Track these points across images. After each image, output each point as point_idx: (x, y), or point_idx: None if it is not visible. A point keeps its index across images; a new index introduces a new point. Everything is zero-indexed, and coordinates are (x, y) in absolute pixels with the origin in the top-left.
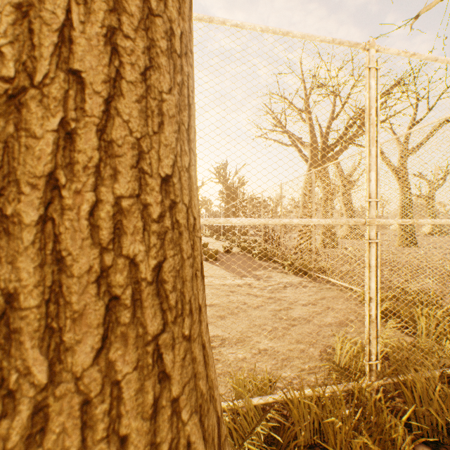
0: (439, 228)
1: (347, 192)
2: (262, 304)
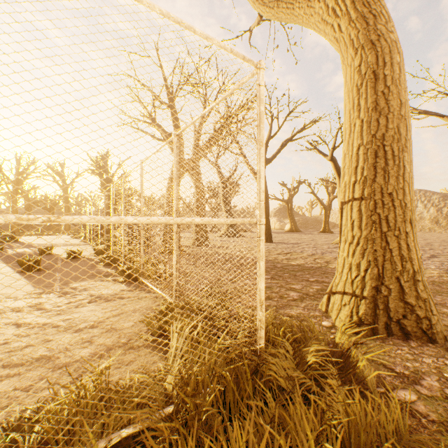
0: (295, 226)
1: (227, 193)
2: (9, 340)
